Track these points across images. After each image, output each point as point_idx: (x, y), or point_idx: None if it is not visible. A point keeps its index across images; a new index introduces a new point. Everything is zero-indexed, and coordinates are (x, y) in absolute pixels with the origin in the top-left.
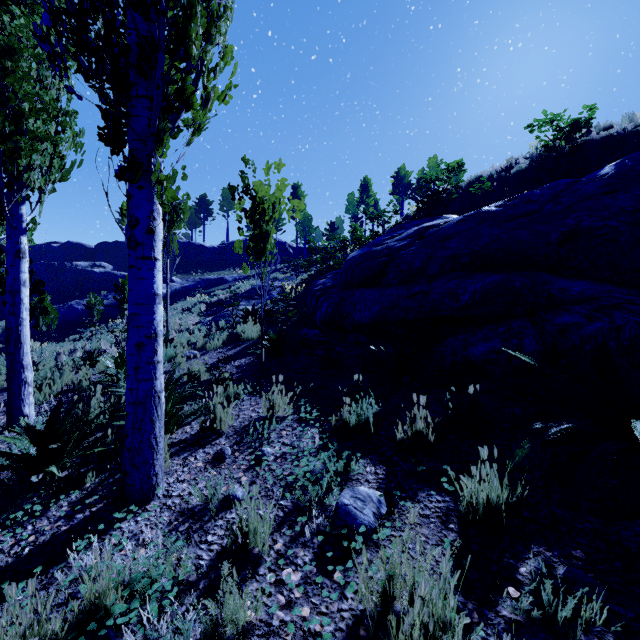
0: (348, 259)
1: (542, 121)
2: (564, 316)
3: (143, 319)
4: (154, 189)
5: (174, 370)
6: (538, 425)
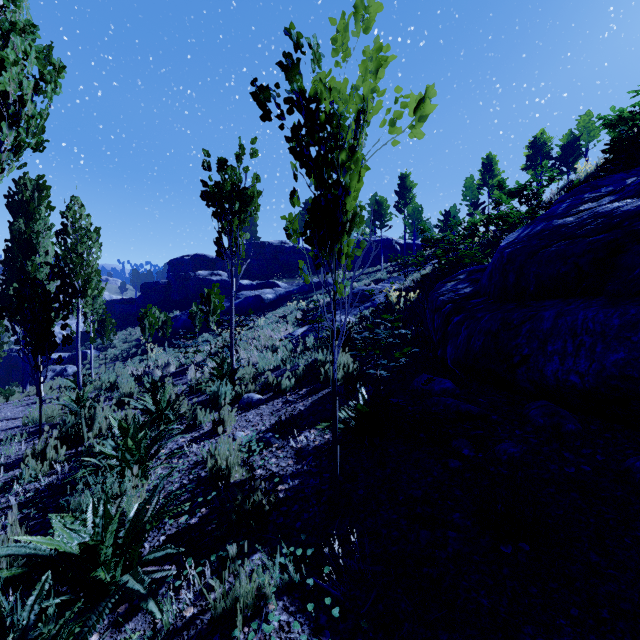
0: (504, 245)
1: None
2: None
3: None
4: None
5: (154, 489)
6: None
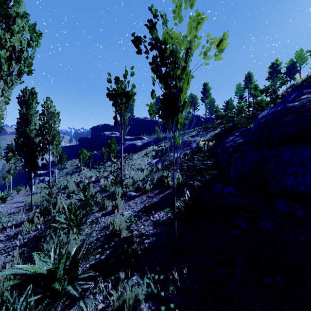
0: (260, 117)
1: None
2: None
3: None
4: None
5: (83, 241)
6: None
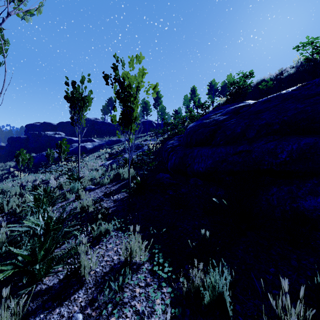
0: (188, 128)
1: (305, 43)
2: None
3: None
4: None
5: (64, 209)
6: None
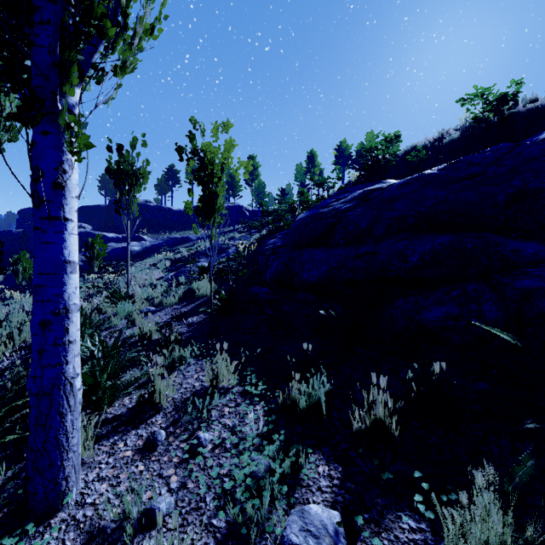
0: (296, 220)
1: (473, 95)
2: (524, 280)
3: (49, 292)
4: (64, 135)
5: (121, 332)
6: (531, 424)
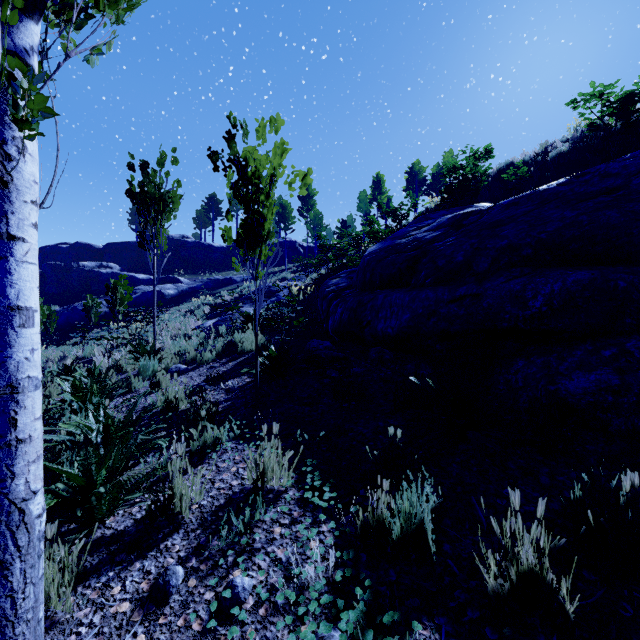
0: (366, 254)
1: (589, 95)
2: None
3: None
4: (7, 97)
5: (135, 403)
6: None
